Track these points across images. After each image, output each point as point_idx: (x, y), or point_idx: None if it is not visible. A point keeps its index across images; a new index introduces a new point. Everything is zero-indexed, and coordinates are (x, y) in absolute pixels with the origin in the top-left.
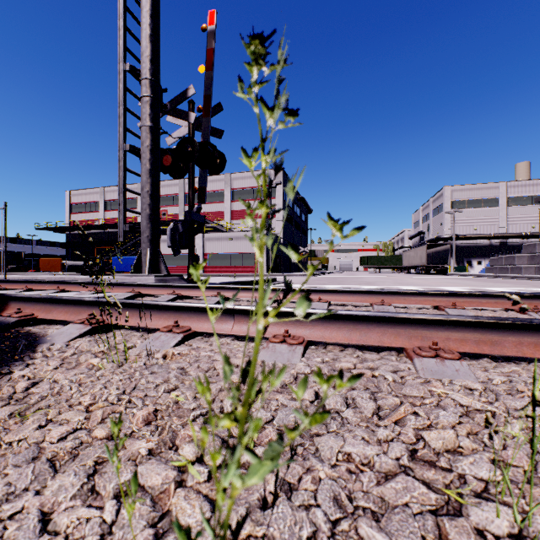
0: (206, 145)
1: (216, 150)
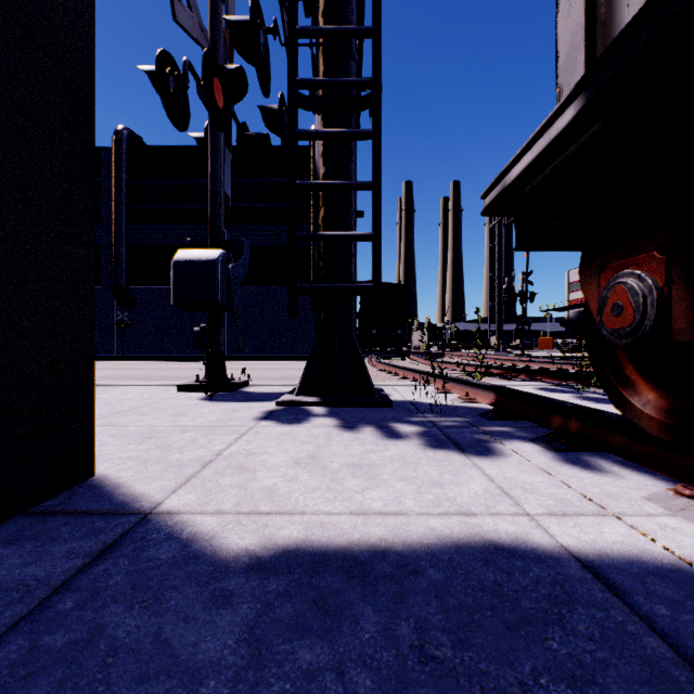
0: (522, 293)
1: (526, 295)
